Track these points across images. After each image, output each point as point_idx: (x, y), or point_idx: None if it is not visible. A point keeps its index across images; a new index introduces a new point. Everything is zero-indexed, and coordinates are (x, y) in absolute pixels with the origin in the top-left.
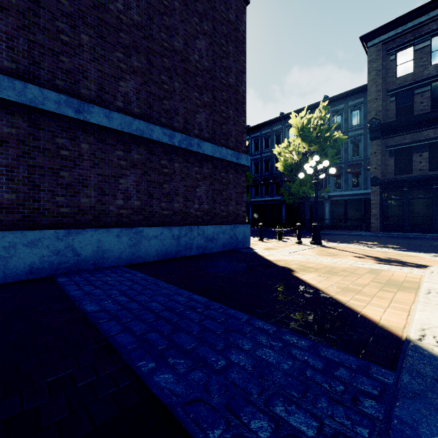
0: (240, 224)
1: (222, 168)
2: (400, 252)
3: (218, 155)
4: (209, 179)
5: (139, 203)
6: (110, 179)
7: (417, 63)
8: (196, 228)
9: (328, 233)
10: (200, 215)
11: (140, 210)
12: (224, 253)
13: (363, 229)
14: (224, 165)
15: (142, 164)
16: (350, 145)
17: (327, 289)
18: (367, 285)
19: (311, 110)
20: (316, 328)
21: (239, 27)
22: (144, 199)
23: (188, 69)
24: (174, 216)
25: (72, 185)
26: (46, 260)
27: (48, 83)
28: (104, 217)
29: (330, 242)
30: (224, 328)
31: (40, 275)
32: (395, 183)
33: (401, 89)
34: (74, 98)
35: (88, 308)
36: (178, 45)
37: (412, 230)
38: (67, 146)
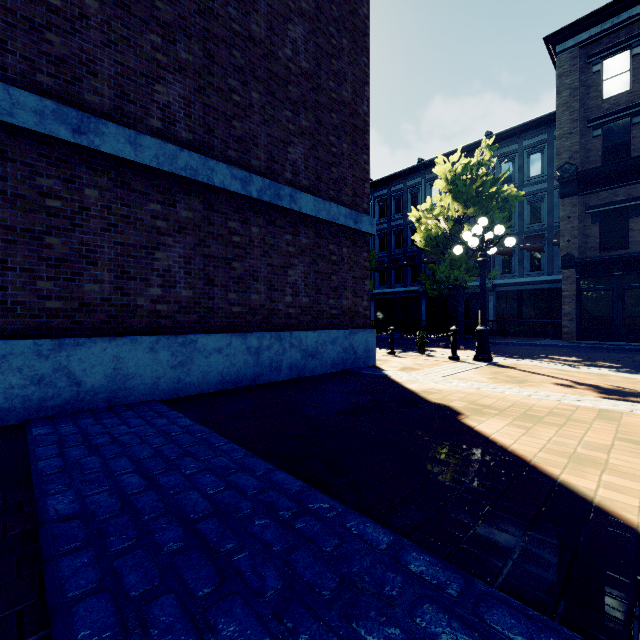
0: (360, 329)
1: (330, 237)
2: (626, 375)
3: (324, 216)
4: (309, 255)
5: (190, 293)
6: (138, 252)
7: (637, 76)
8: (288, 336)
9: (495, 342)
10: (295, 314)
11: (192, 305)
12: (334, 377)
13: (548, 336)
14: (333, 233)
15: (196, 227)
16: (527, 207)
17: (537, 457)
18: (611, 447)
19: (466, 154)
20: (555, 576)
21: (358, 8)
22: (198, 286)
23: (274, 71)
24: (251, 316)
25: (69, 260)
26: (17, 394)
27: (22, 79)
28: (127, 317)
29: (503, 357)
30: (340, 580)
31: (5, 421)
32: (601, 263)
33: (610, 118)
34: (72, 108)
35: (52, 508)
36: (257, 30)
37: (628, 338)
38: (58, 192)
